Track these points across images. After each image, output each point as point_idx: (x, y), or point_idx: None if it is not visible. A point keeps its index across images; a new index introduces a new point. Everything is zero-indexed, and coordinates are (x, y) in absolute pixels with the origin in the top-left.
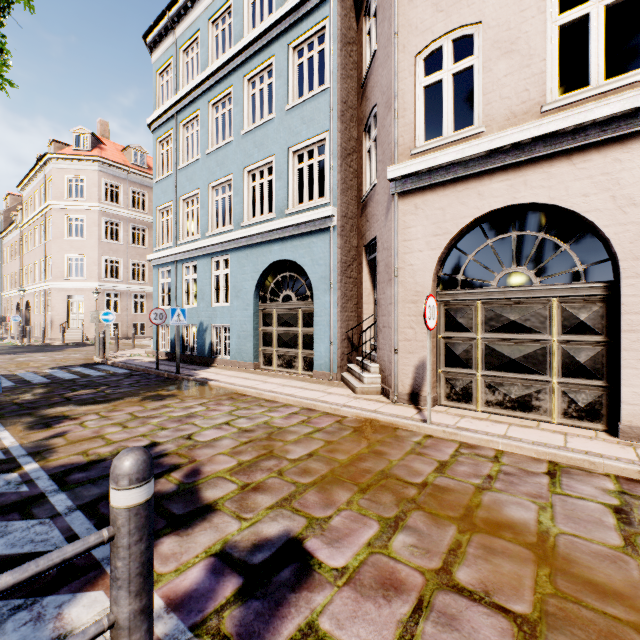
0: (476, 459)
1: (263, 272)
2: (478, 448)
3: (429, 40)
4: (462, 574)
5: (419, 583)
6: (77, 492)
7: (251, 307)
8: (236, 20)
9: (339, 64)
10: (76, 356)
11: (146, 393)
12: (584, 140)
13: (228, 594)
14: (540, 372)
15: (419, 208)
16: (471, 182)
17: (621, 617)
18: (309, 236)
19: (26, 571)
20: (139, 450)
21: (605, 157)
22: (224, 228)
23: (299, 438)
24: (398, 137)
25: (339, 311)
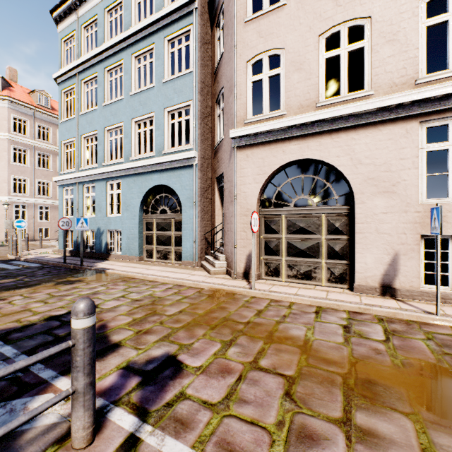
0: (278, 307)
1: (146, 193)
2: (280, 302)
3: (255, 54)
4: (263, 362)
5: (241, 368)
6: (19, 344)
7: (137, 217)
8: (126, 13)
9: (199, 57)
10: None
11: (58, 280)
12: (337, 126)
13: (133, 385)
14: (316, 257)
15: (249, 157)
16: (279, 144)
17: (334, 371)
18: (179, 170)
19: (32, 359)
20: (88, 298)
21: (347, 136)
22: (117, 160)
23: (173, 302)
24: (236, 111)
25: (199, 220)
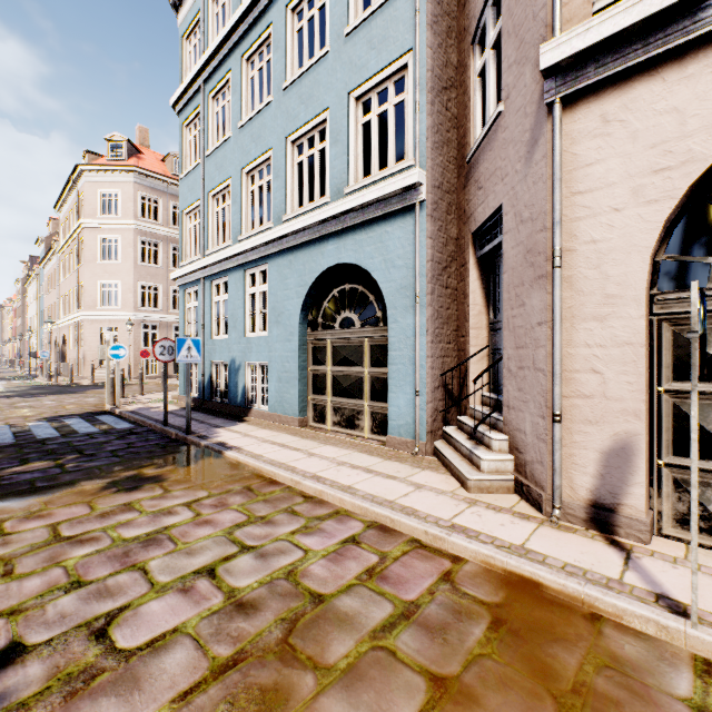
0: None
1: (312, 285)
2: None
3: None
4: None
5: None
6: None
7: (296, 337)
8: None
9: None
10: (90, 401)
11: (121, 472)
12: None
13: None
14: None
15: (613, 120)
16: None
17: None
18: (380, 223)
19: None
20: None
21: None
22: (260, 227)
23: (359, 654)
24: None
25: (430, 341)
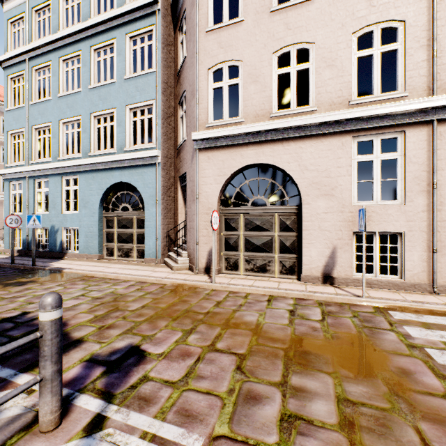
0: (236, 298)
1: (106, 190)
2: (238, 293)
3: (216, 62)
4: (220, 345)
5: (199, 351)
6: None
7: (97, 214)
8: (84, 3)
9: (162, 57)
10: None
11: (7, 281)
12: (287, 135)
13: (98, 374)
14: (270, 251)
15: (210, 159)
16: (237, 148)
17: (278, 347)
18: (141, 167)
19: (1, 350)
20: (55, 293)
21: (296, 145)
22: (74, 155)
23: (136, 298)
24: (198, 115)
25: (162, 218)
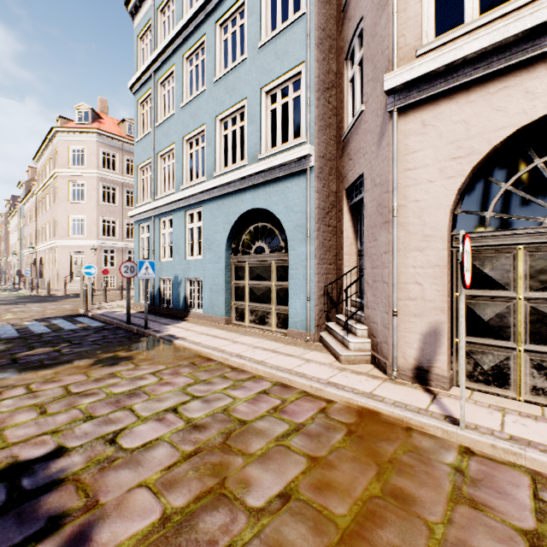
0: None
1: (235, 223)
2: None
3: None
4: None
5: None
6: None
7: (223, 260)
8: None
9: None
10: (66, 307)
11: (102, 354)
12: None
13: None
14: None
15: (428, 125)
16: (513, 77)
17: None
18: (283, 181)
19: None
20: None
21: None
22: (197, 180)
23: (268, 448)
24: (397, 37)
25: (317, 263)
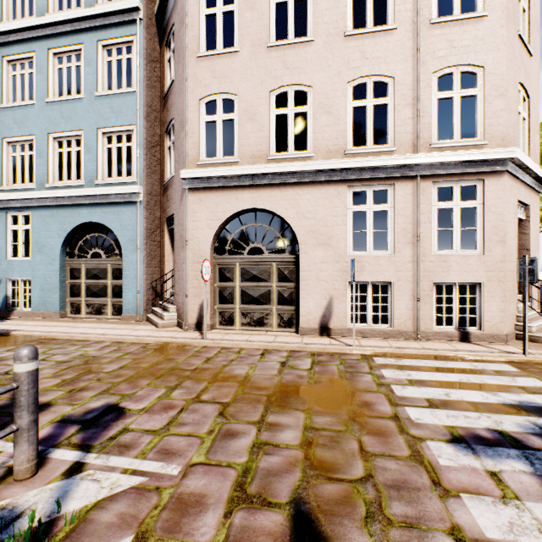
0: (228, 354)
1: (71, 231)
2: (231, 348)
3: (209, 93)
4: (205, 396)
5: (183, 404)
6: None
7: (57, 262)
8: None
9: (145, 76)
10: None
11: None
12: (285, 180)
13: (72, 432)
14: (268, 303)
15: (202, 201)
16: (233, 190)
17: (263, 394)
18: (118, 205)
19: None
20: (31, 345)
21: (294, 191)
22: (24, 185)
23: (112, 360)
24: (189, 150)
25: (145, 267)
